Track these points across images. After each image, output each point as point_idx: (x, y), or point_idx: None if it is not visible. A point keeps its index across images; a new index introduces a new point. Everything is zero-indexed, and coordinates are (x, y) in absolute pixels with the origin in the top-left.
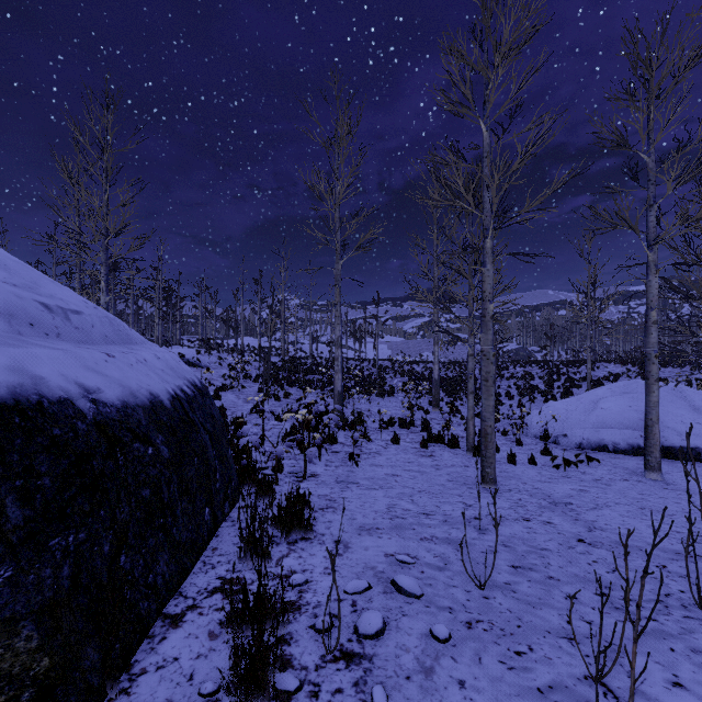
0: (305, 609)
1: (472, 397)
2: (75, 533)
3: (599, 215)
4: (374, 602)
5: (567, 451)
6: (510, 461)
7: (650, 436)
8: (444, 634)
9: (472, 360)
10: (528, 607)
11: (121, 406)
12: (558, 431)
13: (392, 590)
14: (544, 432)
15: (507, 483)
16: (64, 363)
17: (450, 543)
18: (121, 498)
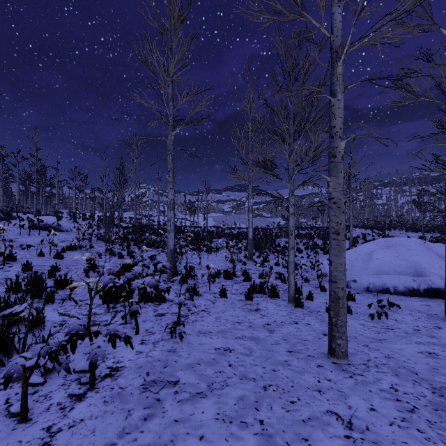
0: None
1: (292, 252)
2: None
3: (404, 87)
4: None
5: (361, 294)
6: None
7: None
8: None
9: (292, 218)
10: None
11: None
12: (348, 277)
13: None
14: None
15: (351, 349)
16: None
17: None
18: None
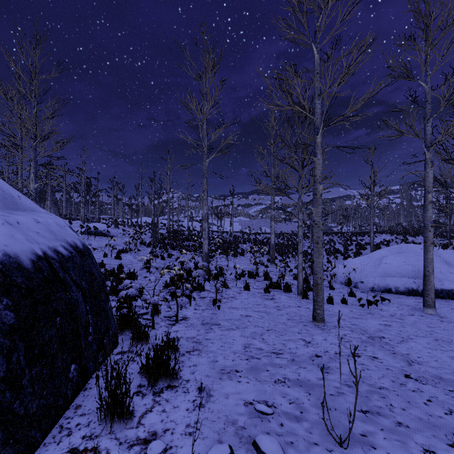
0: None
1: (301, 256)
2: None
3: (391, 126)
4: None
5: (365, 293)
6: (329, 302)
7: (428, 282)
8: None
9: (301, 229)
10: None
11: None
12: (357, 279)
13: None
14: (348, 280)
15: (331, 320)
16: None
17: (301, 385)
18: None
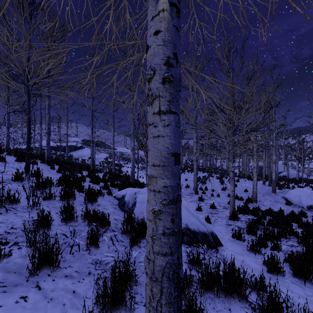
0: None
1: None
2: None
3: None
4: None
5: None
6: None
7: None
8: None
9: None
10: None
11: None
12: None
13: None
14: None
15: None
16: None
17: None
18: None
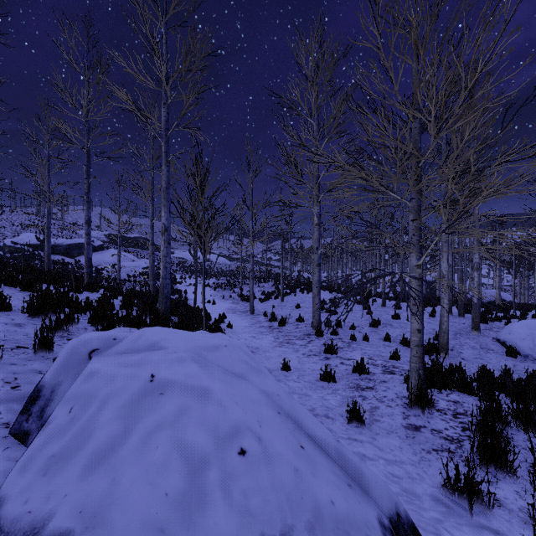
0: None
1: None
2: None
3: None
4: None
5: None
6: None
7: None
8: None
9: None
10: None
11: None
12: None
13: None
14: None
15: None
16: None
17: None
18: None
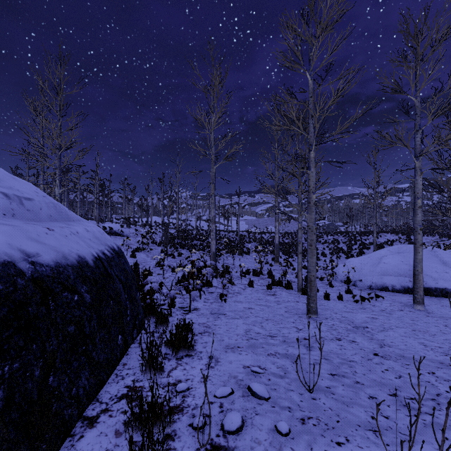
0: (186, 410)
1: (300, 256)
2: (10, 364)
3: (383, 137)
4: (235, 404)
5: (362, 291)
6: (326, 298)
7: (417, 281)
8: (286, 429)
9: (300, 231)
10: (343, 405)
11: (54, 266)
12: (356, 278)
13: (248, 394)
14: (347, 278)
15: (324, 313)
16: (11, 235)
17: (288, 357)
18: (50, 334)
